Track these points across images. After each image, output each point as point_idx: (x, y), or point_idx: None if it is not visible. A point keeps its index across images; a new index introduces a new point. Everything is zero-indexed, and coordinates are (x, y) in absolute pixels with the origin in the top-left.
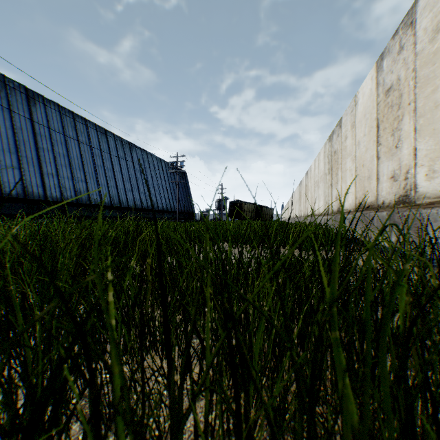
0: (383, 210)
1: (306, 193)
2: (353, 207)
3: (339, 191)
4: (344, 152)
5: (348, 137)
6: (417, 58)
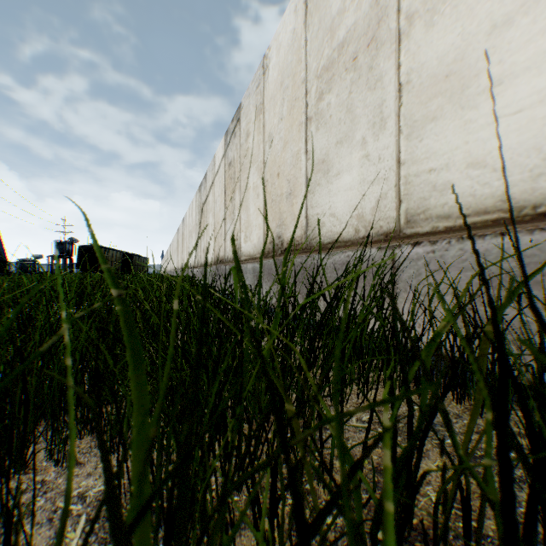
0: (227, 264)
1: (183, 242)
2: (213, 261)
3: (205, 244)
4: (208, 206)
5: (210, 193)
6: (241, 149)
